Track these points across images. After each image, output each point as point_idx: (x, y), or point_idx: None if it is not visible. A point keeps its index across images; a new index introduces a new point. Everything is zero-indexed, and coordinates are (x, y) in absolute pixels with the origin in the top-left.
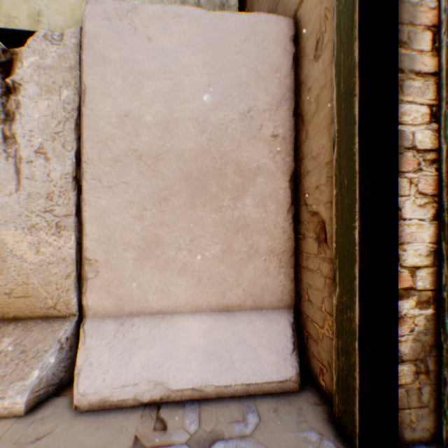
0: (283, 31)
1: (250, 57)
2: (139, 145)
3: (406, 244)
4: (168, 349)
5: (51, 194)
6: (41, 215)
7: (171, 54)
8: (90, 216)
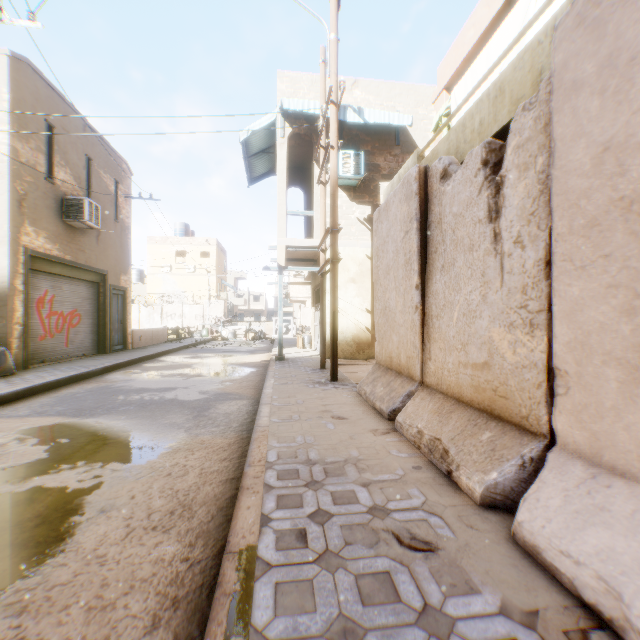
0: None
1: None
2: (625, 188)
3: None
4: None
5: (524, 287)
6: (516, 311)
7: None
8: (558, 311)
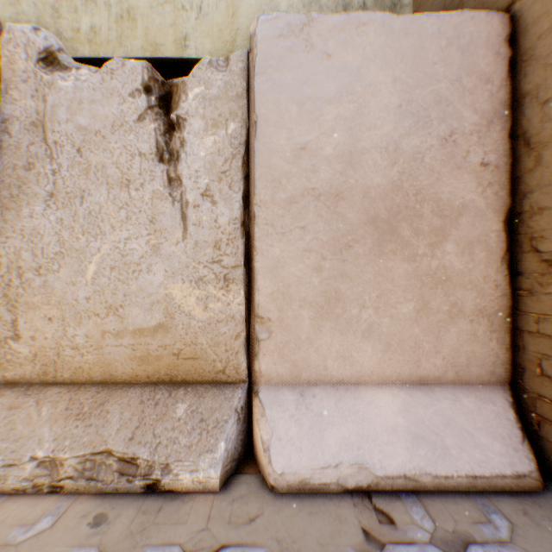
0: (495, 31)
1: (452, 66)
2: (317, 183)
3: None
4: (363, 427)
5: (218, 242)
6: (208, 266)
7: (354, 71)
8: (262, 267)
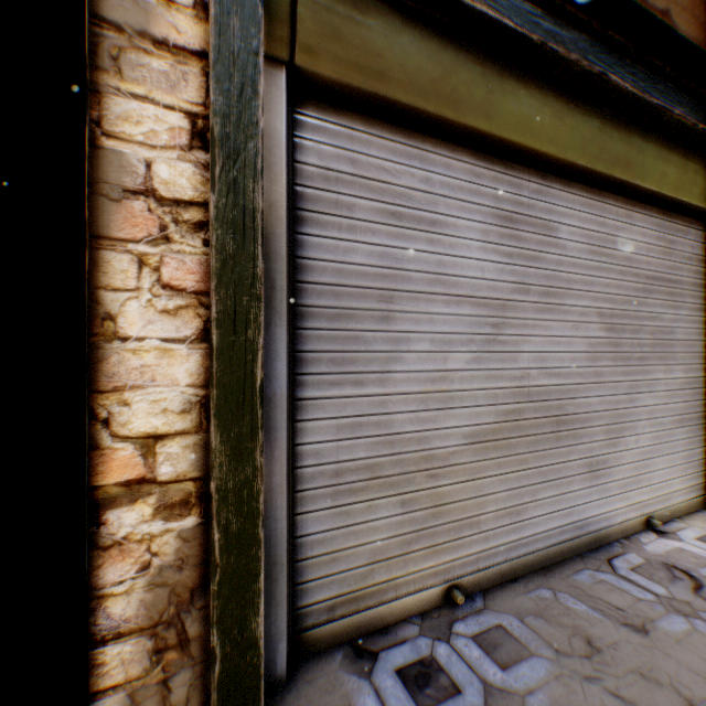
0: None
1: None
2: None
3: (132, 390)
4: None
5: None
6: None
7: None
8: None
